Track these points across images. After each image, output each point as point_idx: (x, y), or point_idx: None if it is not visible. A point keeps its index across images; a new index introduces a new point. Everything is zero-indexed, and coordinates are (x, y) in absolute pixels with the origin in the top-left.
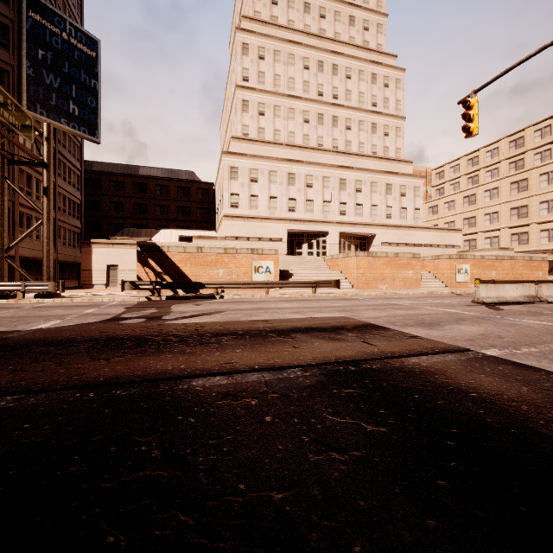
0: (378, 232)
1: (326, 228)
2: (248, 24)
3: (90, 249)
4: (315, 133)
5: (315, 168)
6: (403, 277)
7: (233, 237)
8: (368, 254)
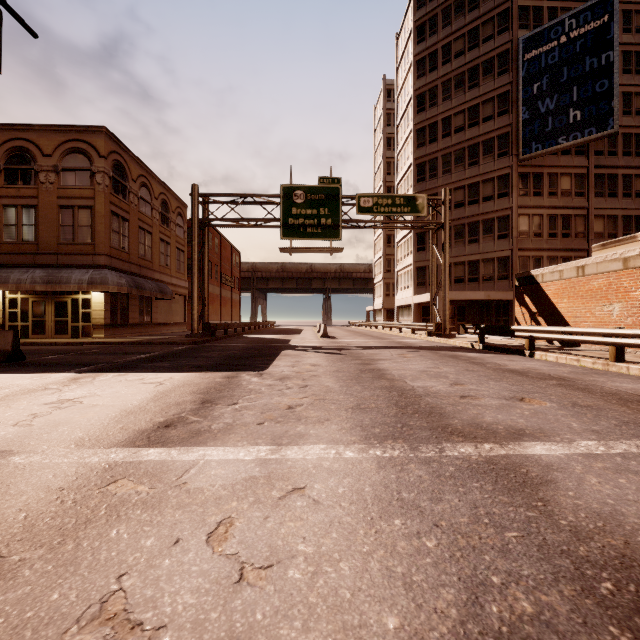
0: None
1: None
2: None
3: None
4: None
5: None
6: None
7: None
8: None
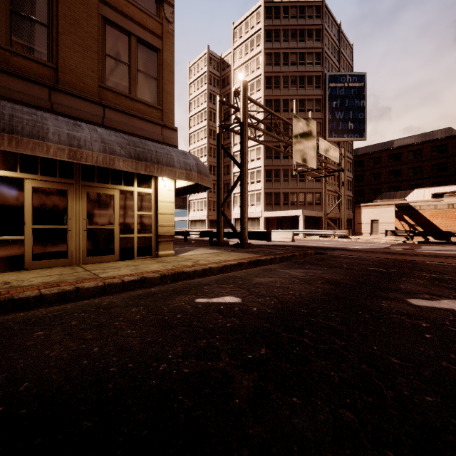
0: None
1: None
2: None
3: (360, 210)
4: None
5: None
6: None
7: None
8: None
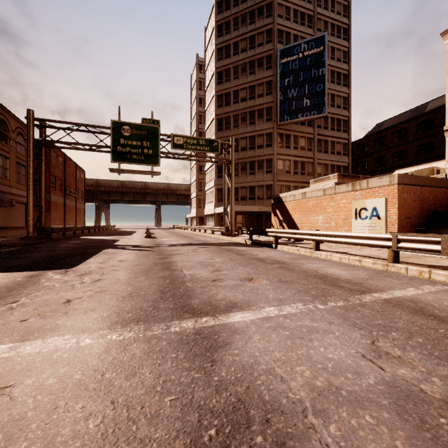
0: None
1: None
2: None
3: None
4: None
5: None
6: None
7: None
8: None
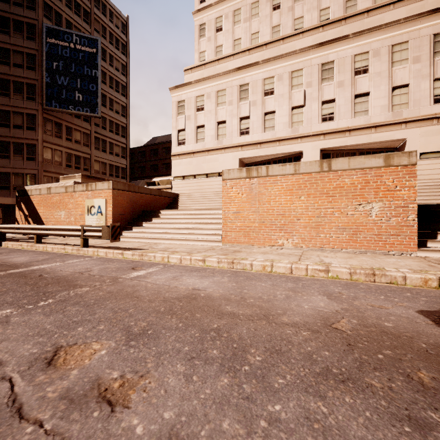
0: (411, 135)
1: (295, 147)
2: None
3: None
4: (290, 17)
5: (278, 64)
6: (350, 221)
7: (181, 176)
8: (249, 172)
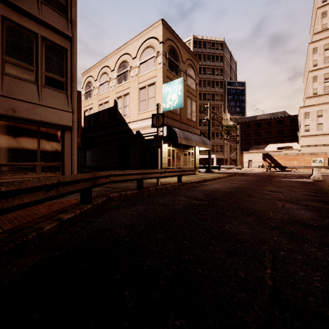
0: None
1: None
2: (317, 36)
3: (242, 155)
4: None
5: None
6: None
7: (306, 145)
8: None
